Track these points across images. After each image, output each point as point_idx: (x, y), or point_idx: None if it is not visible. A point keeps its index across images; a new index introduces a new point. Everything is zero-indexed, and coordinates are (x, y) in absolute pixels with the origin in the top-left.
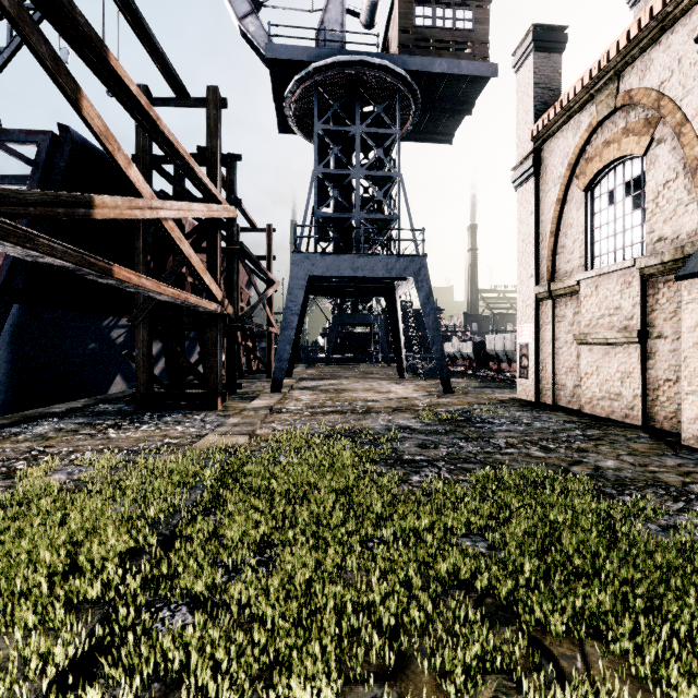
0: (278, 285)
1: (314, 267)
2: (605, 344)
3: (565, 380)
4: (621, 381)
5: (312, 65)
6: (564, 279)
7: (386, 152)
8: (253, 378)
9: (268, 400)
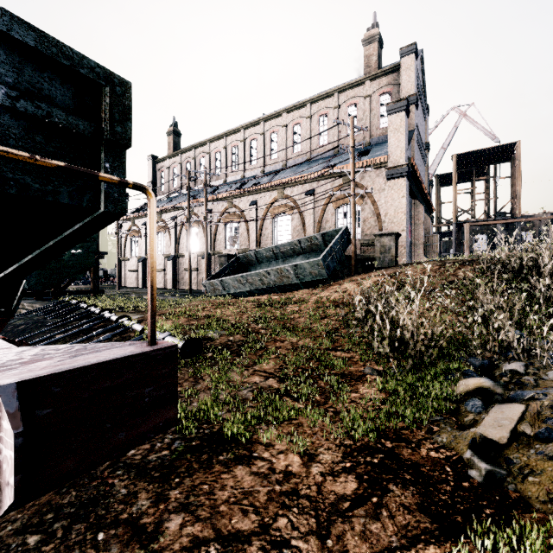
0: None
1: None
2: (133, 272)
3: (127, 280)
4: (135, 279)
5: None
6: (127, 257)
7: None
8: None
9: None
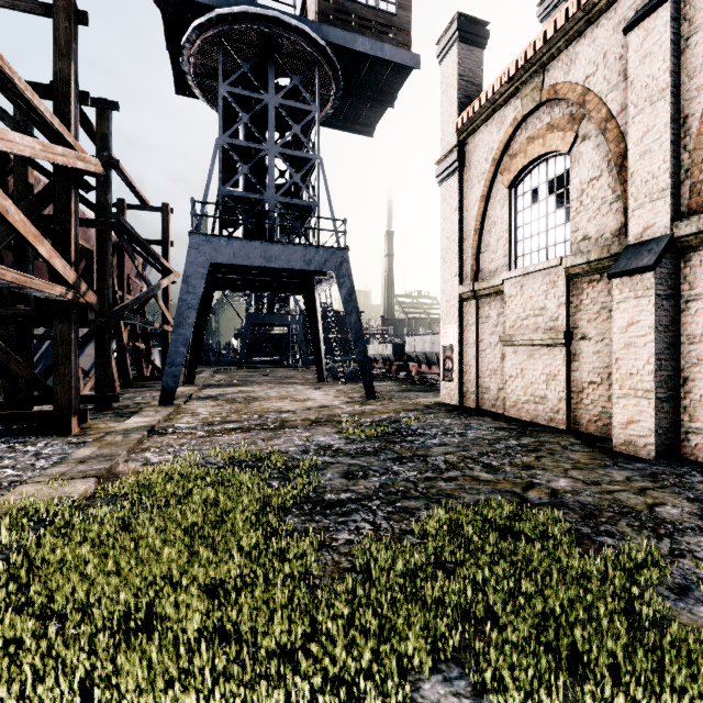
0: (177, 275)
1: (218, 253)
2: (531, 345)
3: (489, 382)
4: (546, 383)
5: (215, 11)
6: (489, 279)
7: (304, 132)
8: (143, 387)
9: (151, 417)
